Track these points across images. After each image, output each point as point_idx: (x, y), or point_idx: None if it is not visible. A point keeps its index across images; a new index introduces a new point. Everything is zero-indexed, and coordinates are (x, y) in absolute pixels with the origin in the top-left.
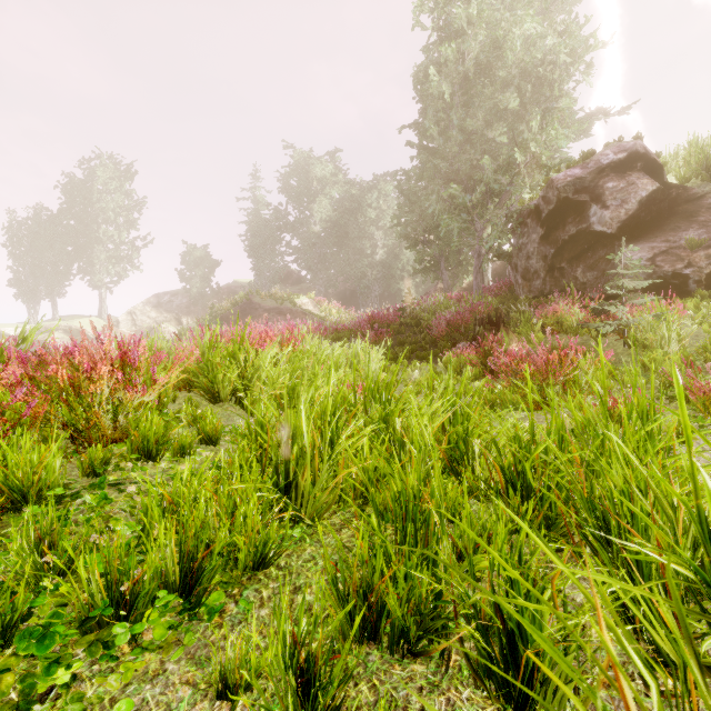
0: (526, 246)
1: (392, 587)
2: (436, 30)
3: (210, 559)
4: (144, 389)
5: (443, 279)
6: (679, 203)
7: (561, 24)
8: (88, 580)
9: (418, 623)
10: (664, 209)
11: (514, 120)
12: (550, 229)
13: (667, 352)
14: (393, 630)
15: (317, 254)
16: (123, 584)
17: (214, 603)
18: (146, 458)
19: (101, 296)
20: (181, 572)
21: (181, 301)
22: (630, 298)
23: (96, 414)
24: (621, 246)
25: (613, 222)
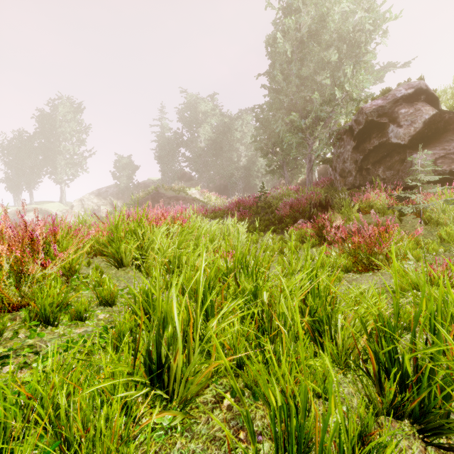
0: (342, 154)
1: None
2: (281, 9)
3: None
4: (49, 262)
5: (285, 177)
6: (450, 123)
7: (366, 4)
8: None
9: None
10: (441, 127)
11: (334, 69)
12: (360, 142)
13: None
14: None
15: (202, 161)
16: None
17: None
18: (45, 324)
19: (62, 188)
20: None
21: (114, 192)
22: (424, 188)
23: None
24: (411, 152)
25: (406, 136)
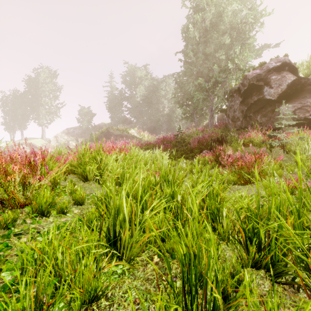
0: (233, 106)
1: None
2: (192, 8)
3: (52, 310)
4: (43, 177)
5: (195, 121)
6: (305, 86)
7: (249, 5)
8: None
9: None
10: (299, 88)
11: (228, 49)
12: (245, 98)
13: (307, 156)
14: None
15: (138, 111)
16: None
17: None
18: (41, 215)
19: (43, 129)
20: None
21: (78, 131)
22: (286, 129)
23: (12, 192)
24: (279, 105)
25: (275, 94)
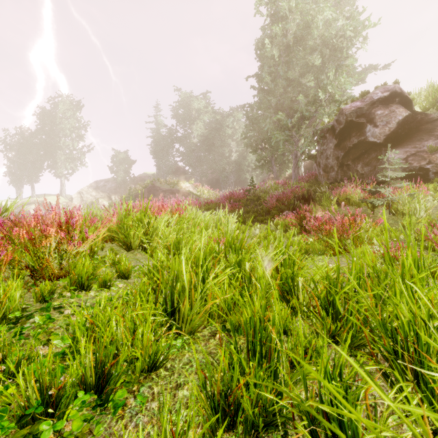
0: (325, 150)
1: (245, 390)
2: (269, 16)
3: (116, 368)
4: (80, 243)
5: (273, 171)
6: (422, 124)
7: (347, 12)
8: (25, 386)
9: (264, 416)
10: (413, 127)
11: (318, 72)
12: (341, 140)
13: (418, 218)
14: (246, 422)
15: (195, 156)
16: (51, 389)
17: (119, 399)
18: (80, 289)
19: (61, 182)
20: (96, 376)
21: (111, 185)
22: (393, 183)
23: (46, 260)
24: (386, 150)
25: (381, 136)
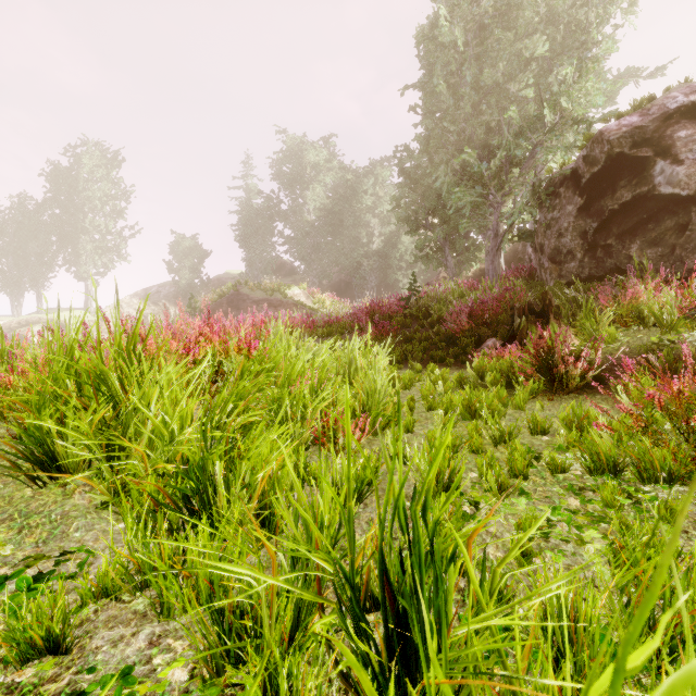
0: (557, 221)
1: None
2: None
3: None
4: None
5: (448, 266)
6: None
7: None
8: None
9: None
10: None
11: (540, 73)
12: (592, 197)
13: None
14: None
15: (310, 244)
16: None
17: None
18: None
19: (87, 287)
20: None
21: (170, 293)
22: None
23: None
24: None
25: (691, 180)
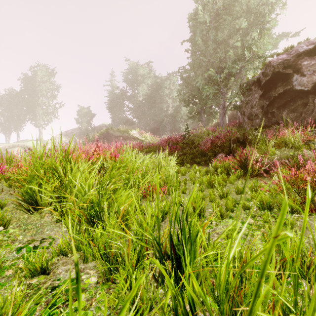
0: (250, 101)
1: None
2: None
3: None
4: None
5: (202, 121)
6: None
7: None
8: None
9: None
10: None
11: (243, 35)
12: (266, 91)
13: None
14: None
15: (140, 111)
16: None
17: None
18: None
19: (40, 130)
20: None
21: (77, 133)
22: None
23: None
24: (313, 97)
25: (309, 83)
